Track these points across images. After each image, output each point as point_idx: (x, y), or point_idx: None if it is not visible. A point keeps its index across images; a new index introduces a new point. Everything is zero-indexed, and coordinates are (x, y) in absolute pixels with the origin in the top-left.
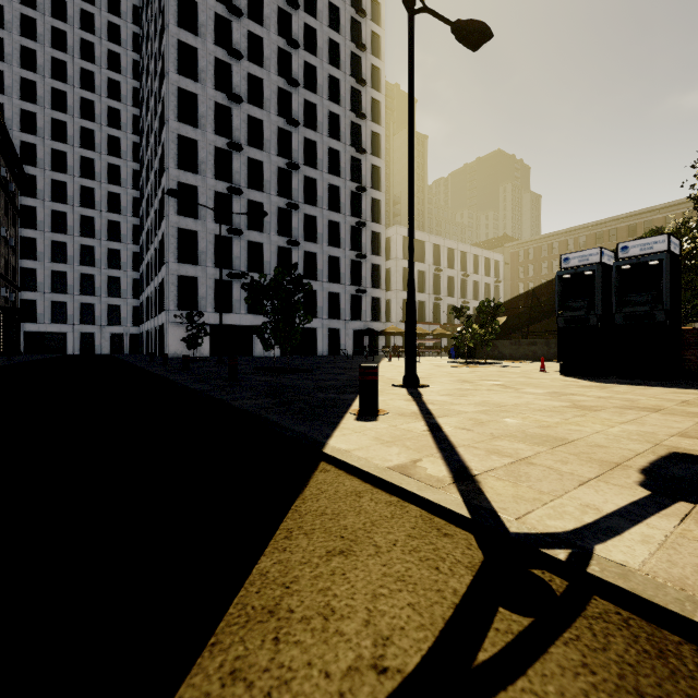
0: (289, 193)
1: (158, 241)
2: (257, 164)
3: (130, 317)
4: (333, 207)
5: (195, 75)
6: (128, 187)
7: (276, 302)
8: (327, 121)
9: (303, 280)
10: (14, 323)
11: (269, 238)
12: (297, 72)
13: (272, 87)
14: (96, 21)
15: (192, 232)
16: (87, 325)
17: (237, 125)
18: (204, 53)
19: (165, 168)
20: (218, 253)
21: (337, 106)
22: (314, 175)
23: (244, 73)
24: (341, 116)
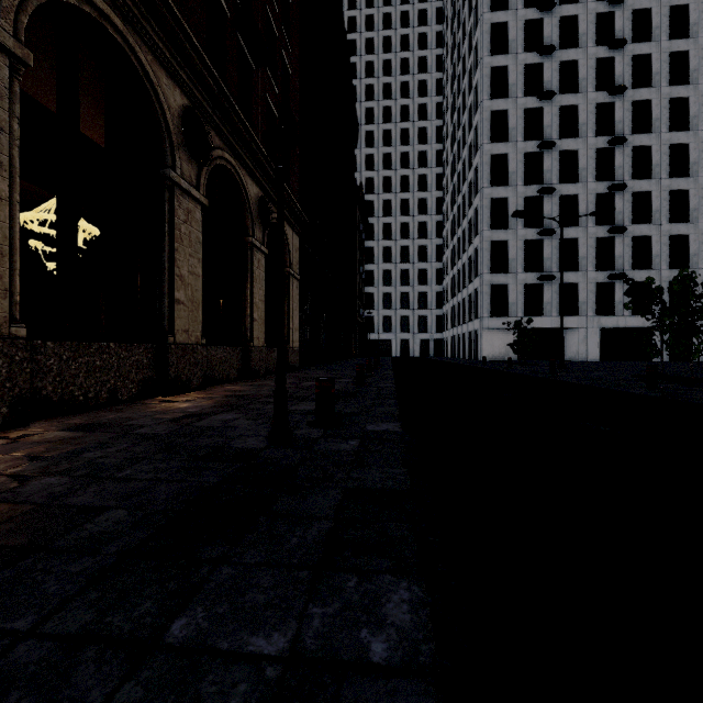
0: (610, 174)
1: (468, 256)
2: (570, 154)
3: (434, 325)
4: (676, 173)
5: (505, 93)
6: (432, 214)
7: (594, 301)
8: (667, 67)
9: (630, 272)
10: (366, 334)
11: (585, 231)
12: (621, 29)
13: (588, 63)
14: (410, 86)
15: (502, 243)
16: (404, 333)
17: (547, 123)
18: (514, 67)
19: (478, 190)
20: (527, 258)
21: (683, 40)
22: (647, 141)
23: (556, 65)
24: (691, 50)
